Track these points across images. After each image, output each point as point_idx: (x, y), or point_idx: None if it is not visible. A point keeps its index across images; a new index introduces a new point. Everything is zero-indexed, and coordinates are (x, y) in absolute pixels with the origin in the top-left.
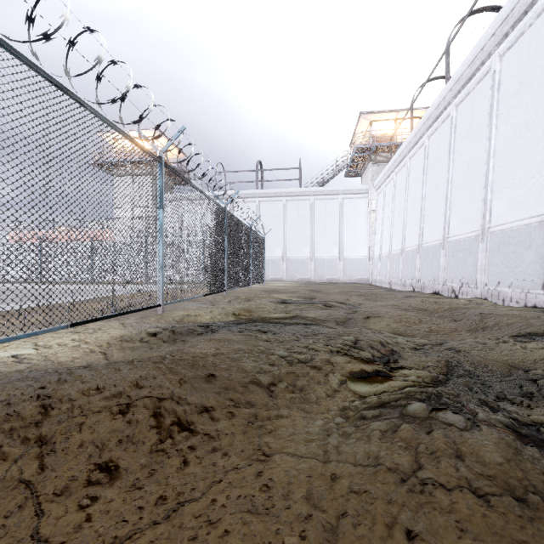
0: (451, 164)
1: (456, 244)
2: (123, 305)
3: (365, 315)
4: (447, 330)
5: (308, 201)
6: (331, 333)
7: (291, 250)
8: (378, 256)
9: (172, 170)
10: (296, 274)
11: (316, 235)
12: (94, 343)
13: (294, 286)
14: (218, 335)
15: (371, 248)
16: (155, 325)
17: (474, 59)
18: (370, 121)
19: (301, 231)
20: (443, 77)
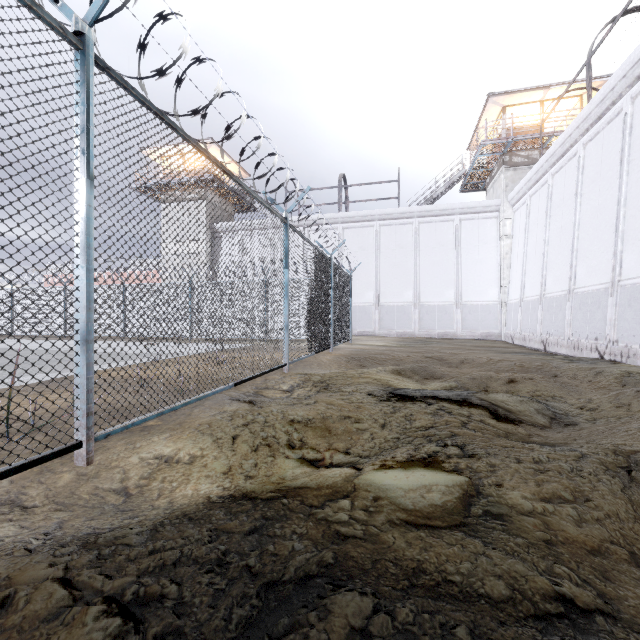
0: None
1: None
2: None
3: None
4: None
5: (411, 225)
6: None
7: (386, 293)
8: (517, 300)
9: (131, 91)
10: (393, 327)
11: (422, 271)
12: None
13: (395, 346)
14: None
15: (503, 289)
16: None
17: None
18: (502, 106)
19: (400, 267)
20: None
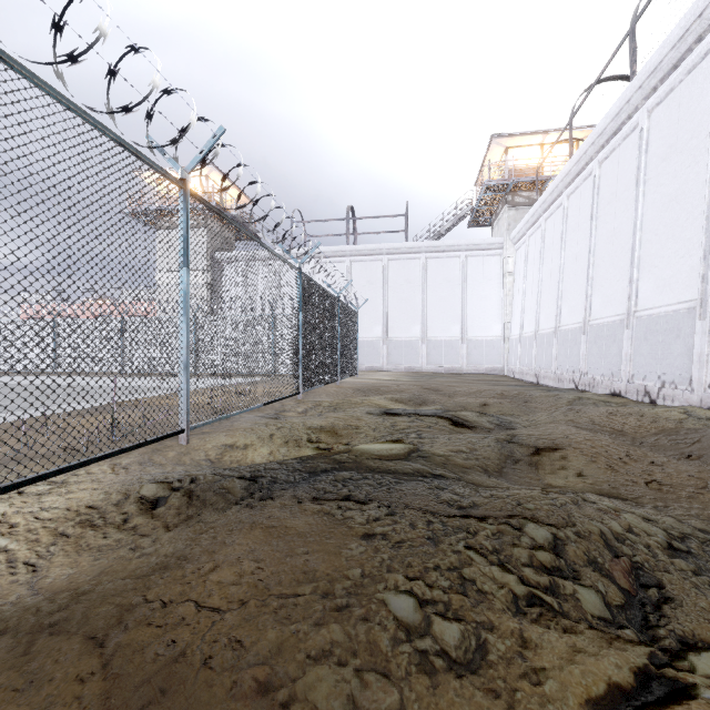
0: (641, 200)
1: (650, 321)
2: (138, 420)
3: (532, 448)
4: (687, 480)
5: (419, 260)
6: (495, 510)
7: (394, 328)
8: (518, 336)
9: (206, 204)
10: (401, 362)
11: (429, 307)
12: (25, 530)
13: (400, 380)
14: (269, 510)
15: (506, 325)
16: (164, 475)
17: (685, 33)
18: (505, 147)
19: (408, 302)
20: (618, 77)
